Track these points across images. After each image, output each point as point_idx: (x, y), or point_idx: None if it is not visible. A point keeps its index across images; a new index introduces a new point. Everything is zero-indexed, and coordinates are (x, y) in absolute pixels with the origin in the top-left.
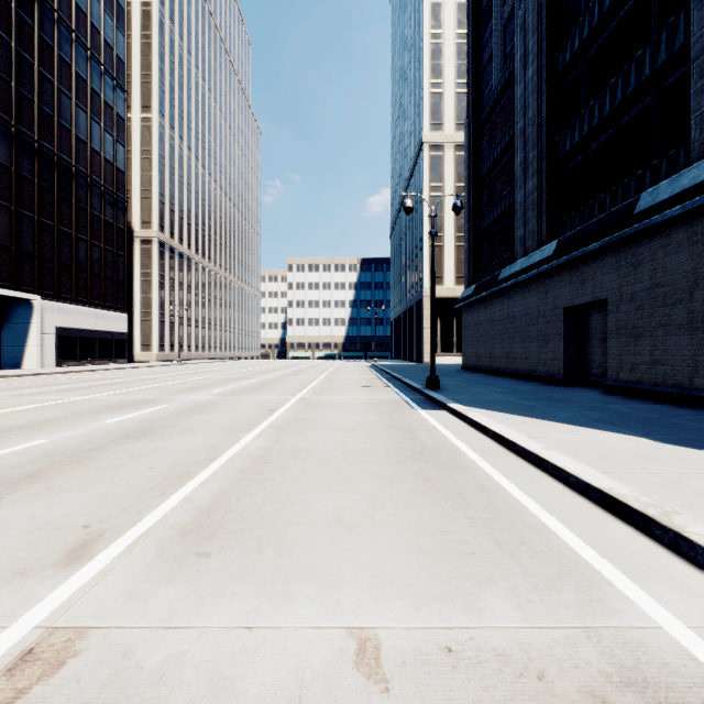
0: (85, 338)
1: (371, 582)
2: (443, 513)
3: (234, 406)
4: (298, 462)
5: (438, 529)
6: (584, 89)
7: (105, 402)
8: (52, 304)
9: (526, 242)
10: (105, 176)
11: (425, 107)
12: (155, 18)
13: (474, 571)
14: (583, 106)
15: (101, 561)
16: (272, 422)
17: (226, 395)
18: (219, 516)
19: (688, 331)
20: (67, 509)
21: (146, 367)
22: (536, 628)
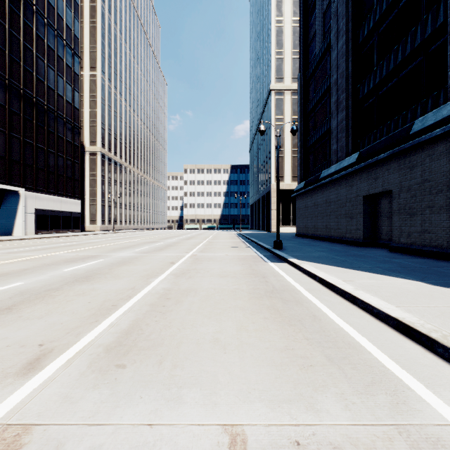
0: (53, 216)
1: (239, 388)
2: (288, 335)
3: (148, 260)
4: (189, 298)
5: (285, 347)
6: (376, 53)
7: (63, 257)
8: (32, 194)
9: (338, 153)
10: (66, 112)
11: (272, 67)
12: (99, 10)
13: (312, 379)
14: (376, 64)
15: (48, 371)
16: (172, 271)
17: (143, 253)
18: (133, 337)
19: (446, 211)
20: (29, 332)
21: (93, 235)
22: (360, 425)
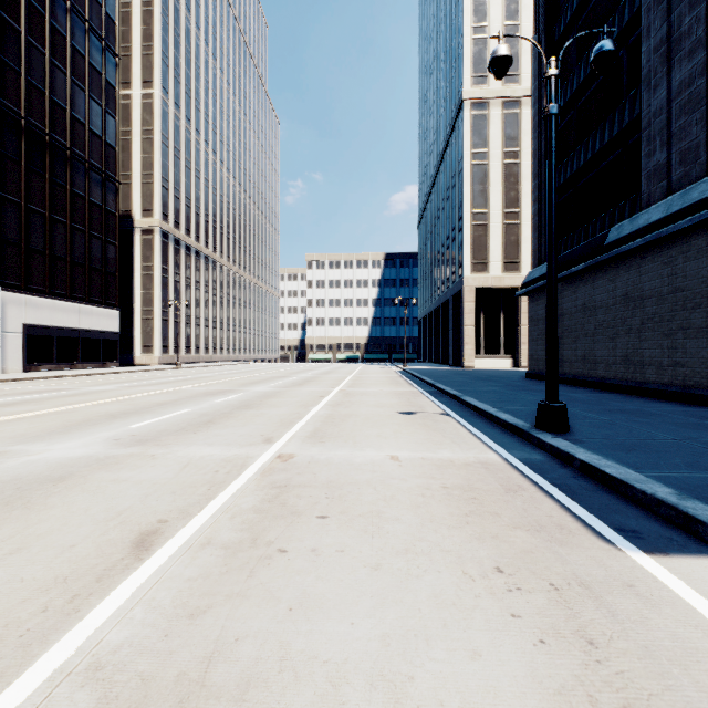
0: (64, 337)
1: None
2: None
3: (76, 501)
4: None
5: None
6: None
7: None
8: (17, 296)
9: (672, 171)
10: (90, 150)
11: (465, 56)
12: None
13: None
14: None
15: None
16: None
17: (134, 440)
18: None
19: None
20: None
21: (131, 373)
22: None
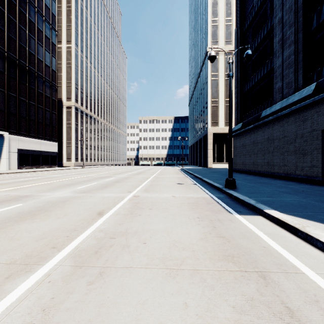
0: (34, 154)
1: None
2: None
3: (74, 206)
4: None
5: None
6: None
7: None
8: (15, 137)
9: (283, 90)
10: (45, 73)
11: (208, 33)
12: None
13: None
14: None
15: None
16: (83, 240)
17: (81, 192)
18: None
19: None
20: None
21: (64, 170)
22: None
